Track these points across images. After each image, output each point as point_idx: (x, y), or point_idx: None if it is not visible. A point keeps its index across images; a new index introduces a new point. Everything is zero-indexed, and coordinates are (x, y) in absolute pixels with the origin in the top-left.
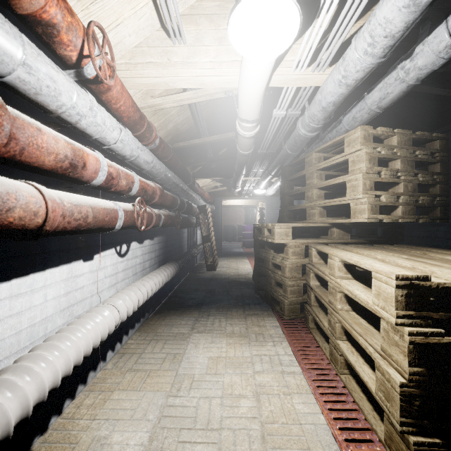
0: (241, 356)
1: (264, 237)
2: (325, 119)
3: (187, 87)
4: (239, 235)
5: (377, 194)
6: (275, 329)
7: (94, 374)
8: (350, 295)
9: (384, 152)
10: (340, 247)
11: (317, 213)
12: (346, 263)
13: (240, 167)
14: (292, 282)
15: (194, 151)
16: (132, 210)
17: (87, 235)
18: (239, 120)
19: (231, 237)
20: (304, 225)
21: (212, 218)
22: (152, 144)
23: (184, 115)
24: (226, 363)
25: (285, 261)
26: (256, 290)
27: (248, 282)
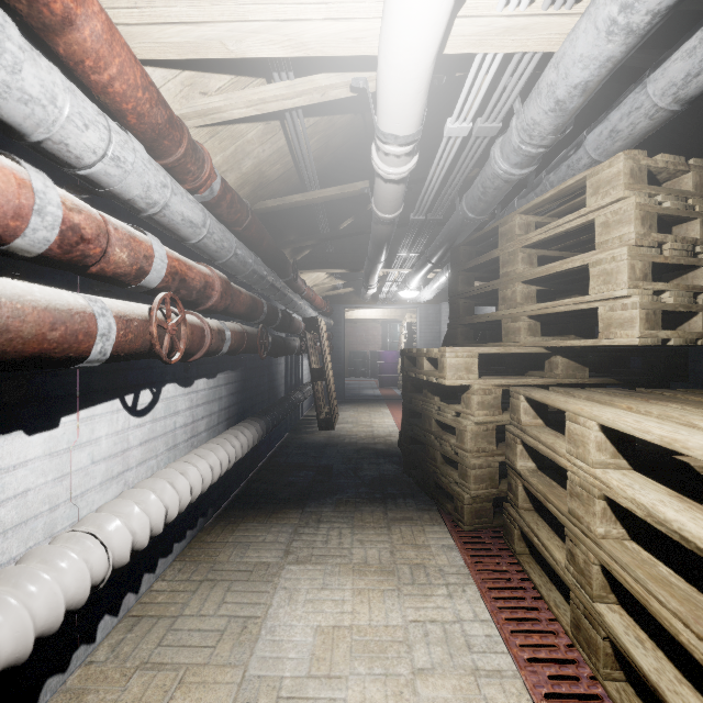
0: (383, 626)
1: (423, 372)
2: (556, 133)
3: (267, 55)
4: (374, 366)
5: (656, 288)
6: (448, 554)
7: (61, 680)
8: (641, 514)
9: (670, 204)
10: (580, 395)
11: (524, 328)
12: (614, 435)
13: (377, 247)
14: (477, 461)
15: (295, 221)
16: (147, 318)
17: (24, 375)
18: (379, 137)
19: (360, 370)
20: (502, 350)
21: (329, 339)
22: (206, 191)
23: (274, 145)
24: (352, 644)
25: (465, 420)
26: (407, 468)
27: (390, 452)
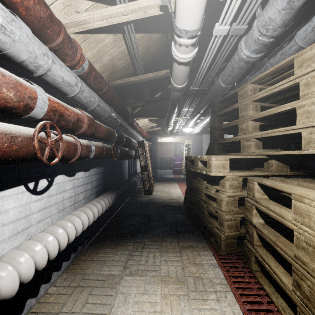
0: None
1: (198, 168)
2: (283, 27)
3: None
4: (170, 164)
5: None
6: (214, 270)
7: None
8: None
9: None
10: (293, 182)
11: (253, 144)
12: None
13: (173, 105)
14: (229, 217)
15: (132, 92)
16: (32, 136)
17: None
18: (177, 32)
19: (164, 166)
20: (242, 157)
21: (149, 151)
22: (79, 68)
23: (119, 48)
24: None
25: (222, 194)
26: (188, 217)
27: (179, 207)
